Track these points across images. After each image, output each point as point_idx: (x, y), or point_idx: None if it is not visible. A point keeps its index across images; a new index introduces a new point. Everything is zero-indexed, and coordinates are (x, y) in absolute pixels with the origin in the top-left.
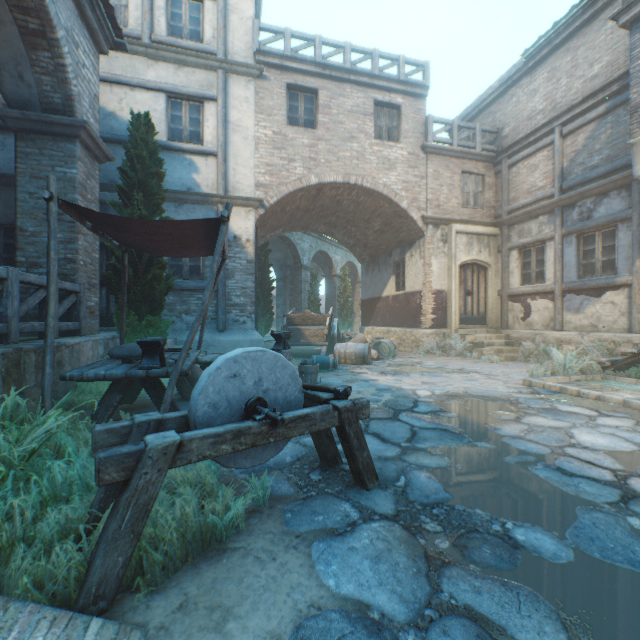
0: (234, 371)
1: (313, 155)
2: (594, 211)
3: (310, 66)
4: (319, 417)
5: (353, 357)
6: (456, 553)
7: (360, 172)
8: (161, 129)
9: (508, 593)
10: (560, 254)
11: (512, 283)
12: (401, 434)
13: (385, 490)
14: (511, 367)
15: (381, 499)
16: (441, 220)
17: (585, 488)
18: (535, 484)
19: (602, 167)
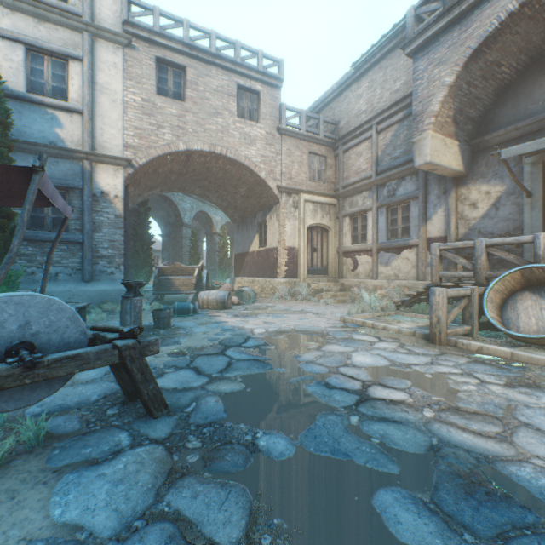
0: None
1: (181, 124)
2: (397, 190)
3: (178, 45)
4: (94, 356)
5: (215, 303)
6: (200, 464)
7: (225, 144)
8: (19, 80)
9: (222, 493)
10: (376, 221)
11: (346, 243)
12: (218, 366)
13: (172, 417)
14: (340, 308)
15: (163, 425)
16: (293, 190)
17: (336, 397)
18: (301, 398)
19: (401, 158)
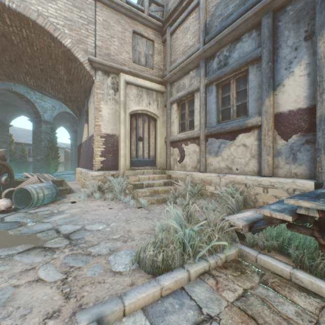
0: None
1: None
2: (230, 57)
3: None
4: None
5: None
6: None
7: None
8: None
9: None
10: (204, 102)
11: (173, 131)
12: None
13: None
14: (151, 216)
15: None
16: (111, 68)
17: None
18: None
19: (236, 11)
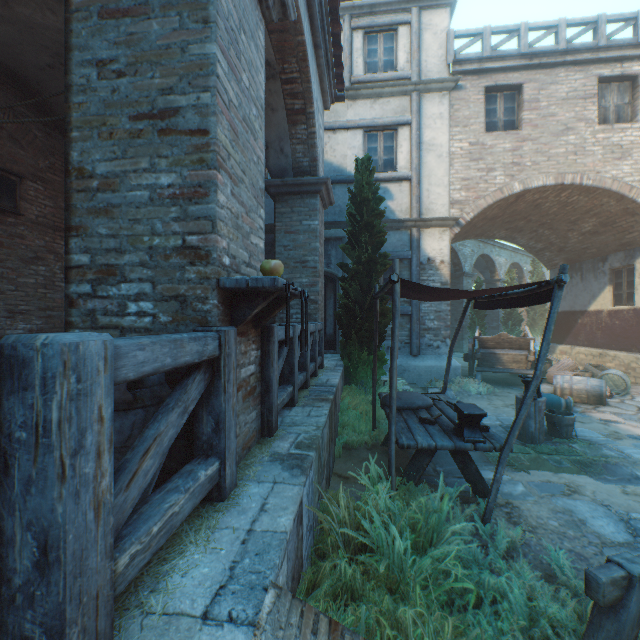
0: None
1: (516, 159)
2: None
3: (513, 60)
4: None
5: (582, 395)
6: None
7: (578, 168)
8: None
9: None
10: None
11: None
12: None
13: None
14: None
15: None
16: None
17: None
18: None
19: None
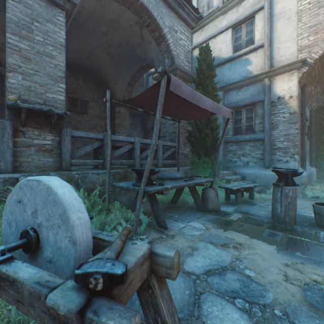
0: (20, 197)
1: None
2: None
3: None
4: (28, 296)
5: None
6: None
7: None
8: (228, 50)
9: None
10: None
11: None
12: None
13: None
14: None
15: None
16: None
17: None
18: None
19: None
